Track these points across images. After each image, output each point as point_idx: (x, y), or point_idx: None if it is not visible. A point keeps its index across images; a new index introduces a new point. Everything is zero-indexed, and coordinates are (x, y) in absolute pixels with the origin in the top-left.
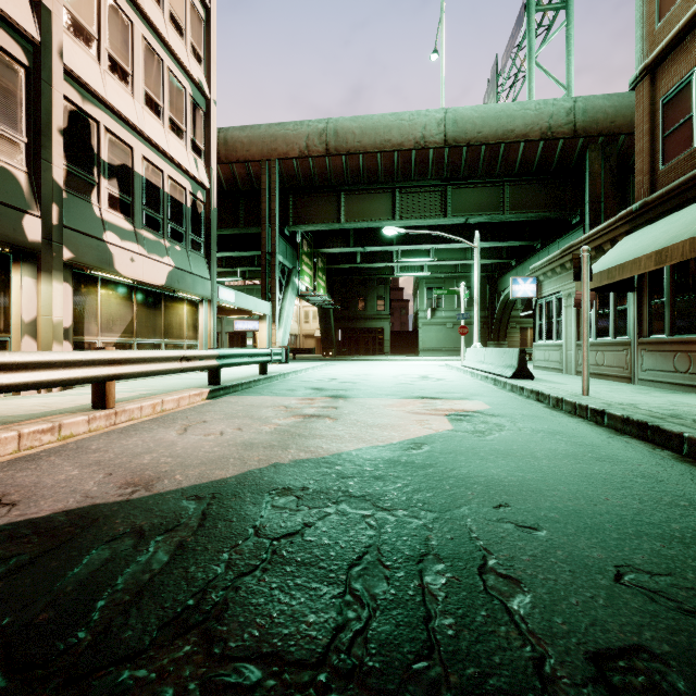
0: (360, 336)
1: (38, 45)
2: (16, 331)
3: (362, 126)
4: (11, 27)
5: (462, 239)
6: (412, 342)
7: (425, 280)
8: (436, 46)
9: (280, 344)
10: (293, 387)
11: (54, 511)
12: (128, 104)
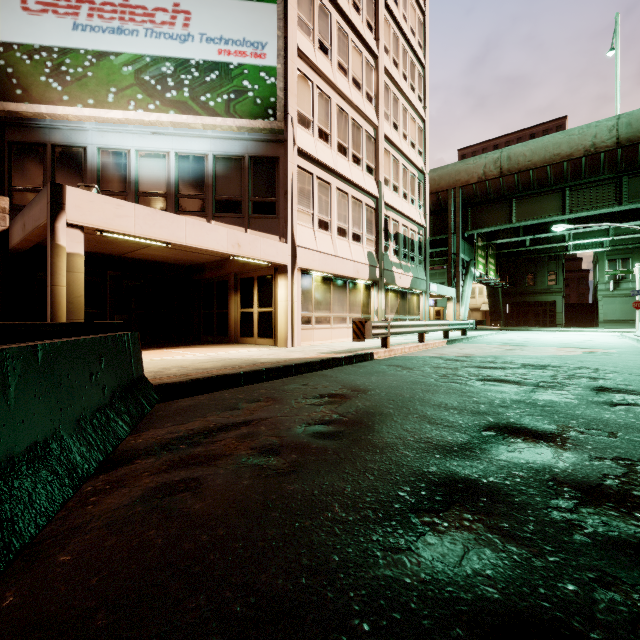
0: (528, 309)
1: (378, 198)
2: (373, 314)
3: (532, 148)
4: (372, 196)
5: (635, 227)
6: (591, 313)
7: (606, 252)
8: (612, 45)
9: (462, 317)
10: (488, 342)
11: (458, 355)
12: (398, 202)
